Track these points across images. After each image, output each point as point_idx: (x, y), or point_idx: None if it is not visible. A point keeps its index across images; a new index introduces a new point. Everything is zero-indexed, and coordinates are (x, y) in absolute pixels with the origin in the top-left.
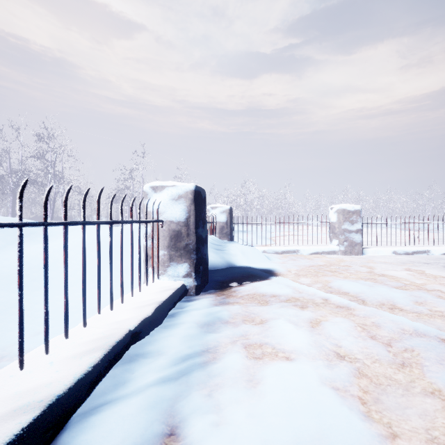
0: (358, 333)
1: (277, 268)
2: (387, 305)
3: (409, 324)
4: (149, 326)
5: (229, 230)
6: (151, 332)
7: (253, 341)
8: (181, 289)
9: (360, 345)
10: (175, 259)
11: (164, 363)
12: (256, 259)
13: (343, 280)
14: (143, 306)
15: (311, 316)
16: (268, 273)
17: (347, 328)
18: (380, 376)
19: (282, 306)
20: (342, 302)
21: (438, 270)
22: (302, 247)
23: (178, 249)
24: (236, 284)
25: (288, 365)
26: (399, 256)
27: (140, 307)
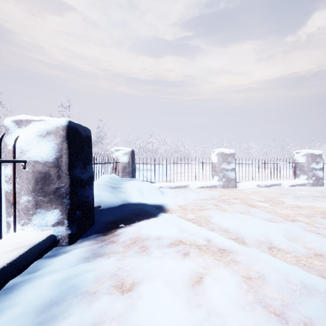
0: (245, 297)
1: (167, 204)
2: (265, 244)
3: (294, 274)
4: None
5: (131, 169)
6: None
7: None
8: (45, 242)
9: None
10: (43, 205)
11: None
12: (151, 195)
13: (223, 214)
14: None
15: (192, 269)
16: (159, 209)
17: (232, 290)
18: None
19: (163, 256)
20: (224, 243)
21: (291, 200)
22: (191, 183)
23: (46, 194)
24: (124, 224)
25: None
26: (261, 188)
27: None
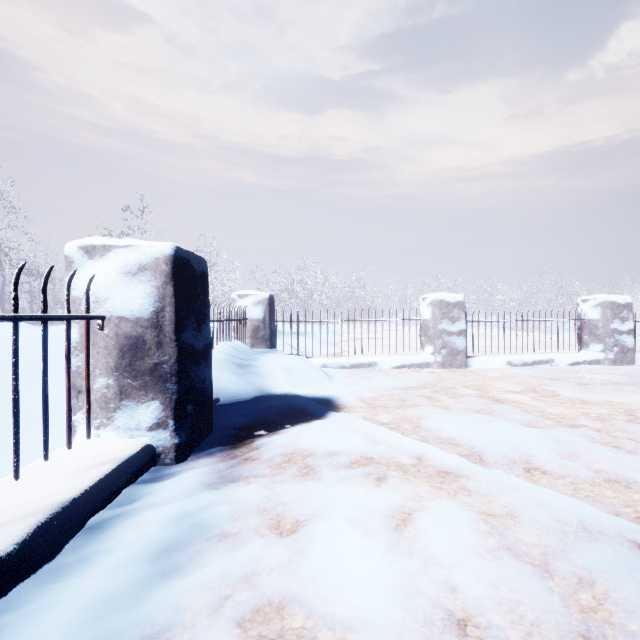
0: (484, 542)
1: (340, 396)
2: (520, 463)
3: (568, 509)
4: None
5: (269, 332)
6: (3, 601)
7: (264, 597)
8: (140, 457)
9: (493, 582)
10: (133, 394)
11: None
12: (308, 379)
13: (444, 415)
14: (5, 522)
15: (395, 501)
16: (326, 406)
17: (462, 531)
18: None
19: (341, 481)
20: (447, 462)
21: (572, 389)
22: (381, 358)
23: (138, 375)
24: (266, 430)
25: None
26: (515, 368)
27: None
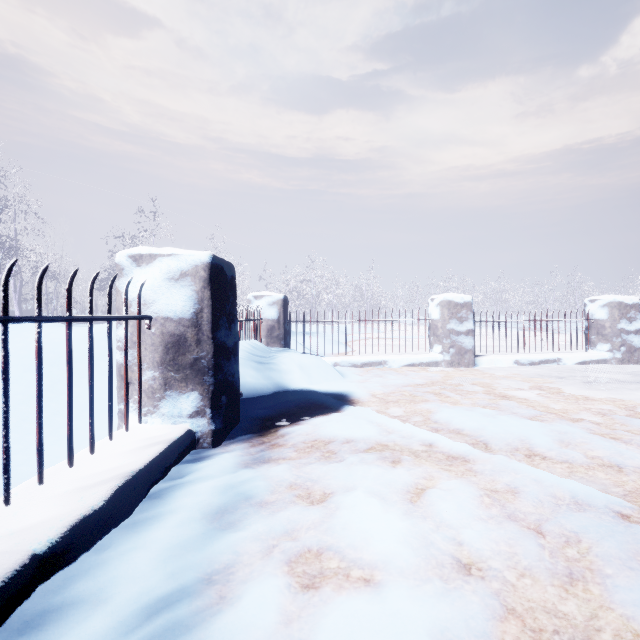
0: (487, 510)
1: (354, 392)
2: (522, 451)
3: (563, 486)
4: (93, 531)
5: (283, 332)
6: (99, 544)
7: (305, 546)
8: (184, 440)
9: (494, 539)
10: (175, 386)
11: (102, 630)
12: (322, 376)
13: (452, 409)
14: (91, 485)
15: (409, 479)
16: (340, 400)
17: (468, 502)
18: (538, 610)
19: (361, 463)
20: (455, 448)
21: (577, 387)
22: (391, 357)
23: (180, 368)
24: (288, 421)
25: (370, 605)
26: (523, 367)
27: (83, 490)
